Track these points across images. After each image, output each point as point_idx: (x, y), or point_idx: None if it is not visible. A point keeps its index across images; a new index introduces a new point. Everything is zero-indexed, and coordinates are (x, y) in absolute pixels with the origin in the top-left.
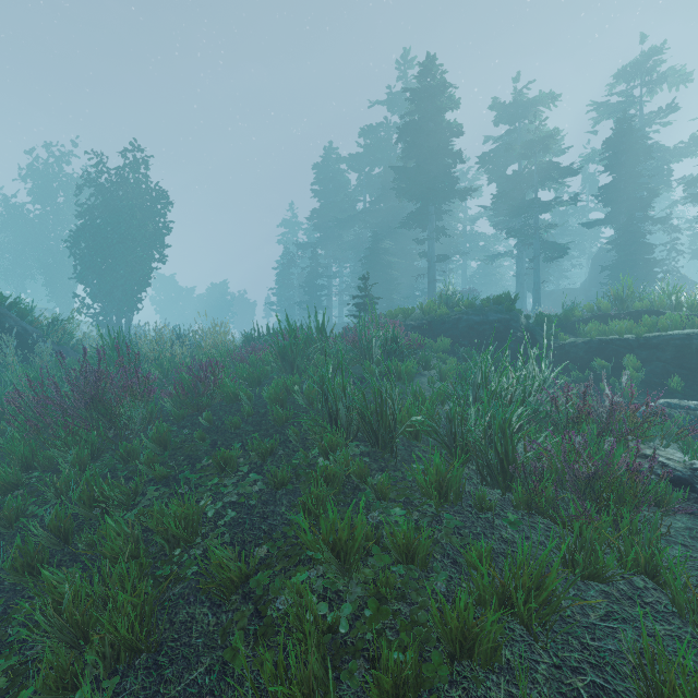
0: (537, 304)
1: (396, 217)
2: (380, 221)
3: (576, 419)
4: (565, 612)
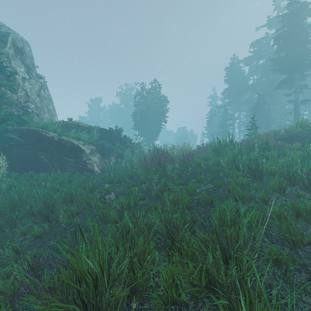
0: None
1: (272, 84)
2: (262, 88)
3: None
4: None
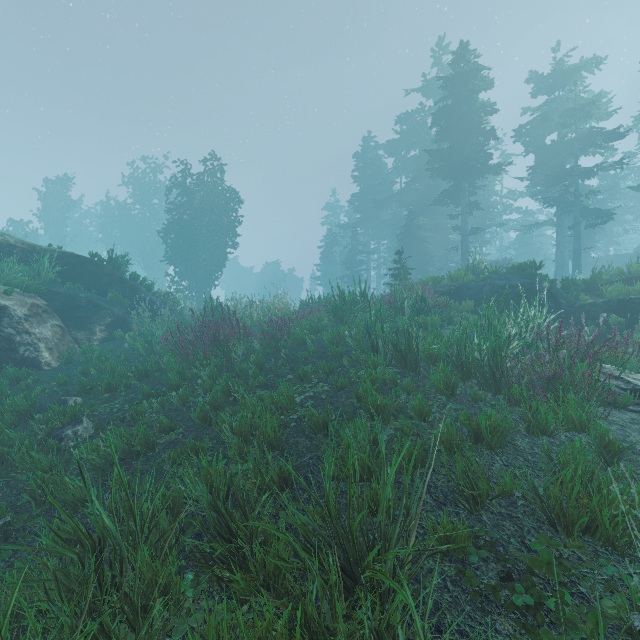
0: (576, 271)
1: (430, 195)
2: (415, 200)
3: (555, 347)
4: (519, 447)
